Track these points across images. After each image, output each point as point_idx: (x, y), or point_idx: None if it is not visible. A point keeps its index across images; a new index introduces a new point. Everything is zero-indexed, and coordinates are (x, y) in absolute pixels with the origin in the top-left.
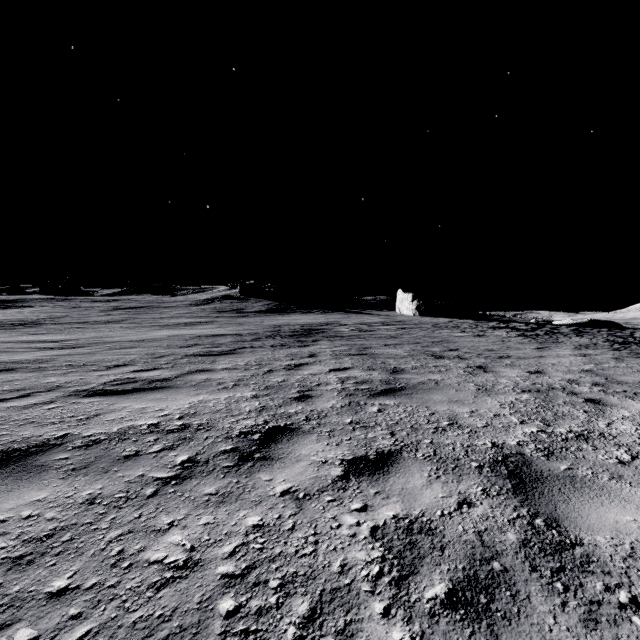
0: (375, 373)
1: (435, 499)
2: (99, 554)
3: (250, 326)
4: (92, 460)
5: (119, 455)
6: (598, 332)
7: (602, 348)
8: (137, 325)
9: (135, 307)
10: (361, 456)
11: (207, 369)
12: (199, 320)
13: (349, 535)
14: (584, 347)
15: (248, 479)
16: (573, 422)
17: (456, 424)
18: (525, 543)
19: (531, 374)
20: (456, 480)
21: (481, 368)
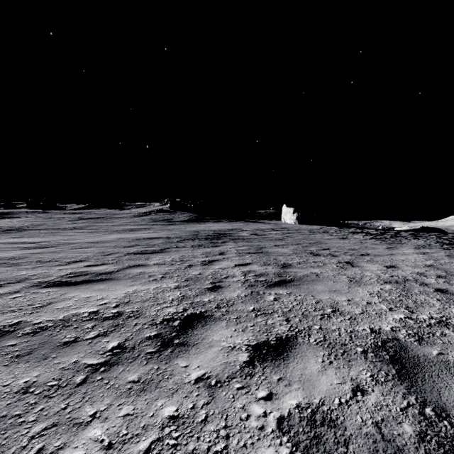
0: (269, 267)
1: (331, 386)
2: (19, 453)
3: (176, 231)
4: (36, 346)
5: (60, 341)
6: (429, 236)
7: (435, 248)
8: (94, 231)
9: (94, 218)
10: (263, 342)
11: (142, 264)
12: (140, 227)
13: (257, 428)
14: (422, 247)
15: (167, 365)
16: (431, 309)
17: (338, 311)
18: (422, 436)
19: (388, 268)
20: (347, 366)
21: (349, 263)
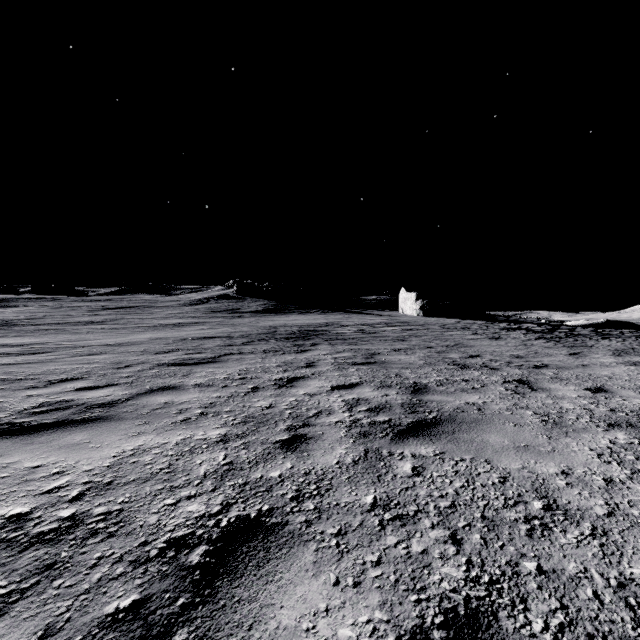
0: (392, 392)
1: None
2: None
3: (244, 327)
4: None
5: None
6: (622, 334)
7: None
8: (121, 326)
9: (126, 307)
10: (413, 633)
11: (174, 386)
12: (190, 321)
13: None
14: (623, 352)
15: None
16: None
17: (557, 508)
18: None
19: (595, 393)
20: None
21: (524, 383)
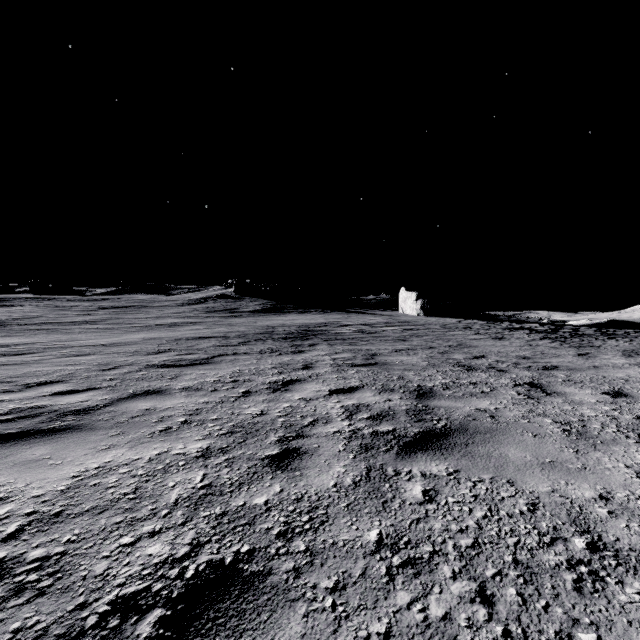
0: (395, 397)
1: None
2: None
3: (241, 327)
4: None
5: None
6: (628, 334)
7: None
8: (115, 326)
9: (123, 306)
10: None
11: (160, 390)
12: (186, 320)
13: None
14: (634, 353)
15: None
16: None
17: (605, 547)
18: None
19: (615, 398)
20: None
21: (536, 387)
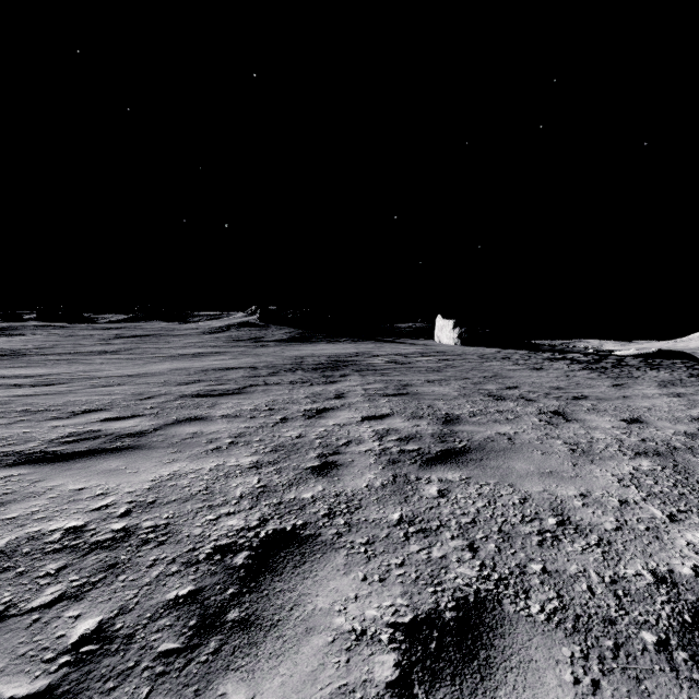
0: (423, 423)
1: None
2: None
3: (268, 357)
4: None
5: None
6: (673, 364)
7: (692, 385)
8: (137, 356)
9: (140, 335)
10: (428, 614)
11: (201, 417)
12: (210, 350)
13: None
14: (670, 384)
15: None
16: None
17: (570, 523)
18: None
19: (630, 424)
20: (638, 697)
21: (559, 414)
